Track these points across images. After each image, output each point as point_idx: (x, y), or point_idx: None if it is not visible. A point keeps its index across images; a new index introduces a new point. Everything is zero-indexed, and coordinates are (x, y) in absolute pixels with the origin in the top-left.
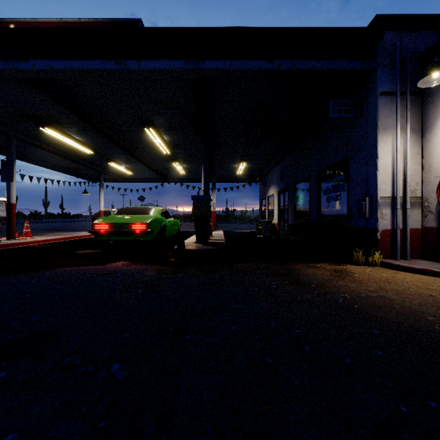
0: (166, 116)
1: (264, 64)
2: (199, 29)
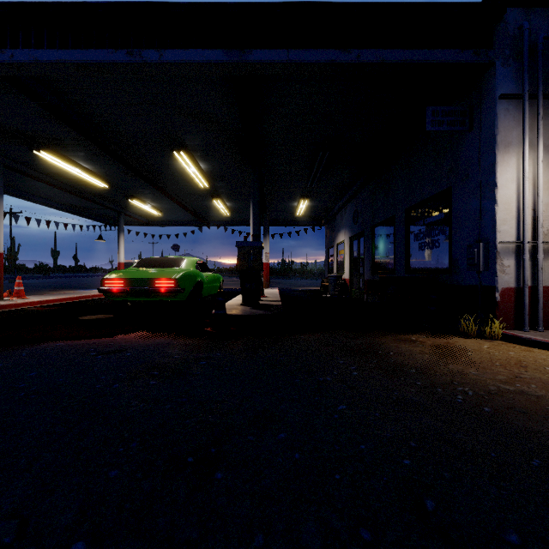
0: (201, 135)
1: (336, 55)
2: (244, 5)
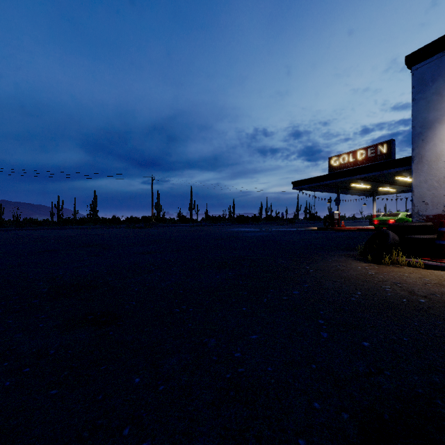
0: (405, 173)
1: None
2: (409, 157)
